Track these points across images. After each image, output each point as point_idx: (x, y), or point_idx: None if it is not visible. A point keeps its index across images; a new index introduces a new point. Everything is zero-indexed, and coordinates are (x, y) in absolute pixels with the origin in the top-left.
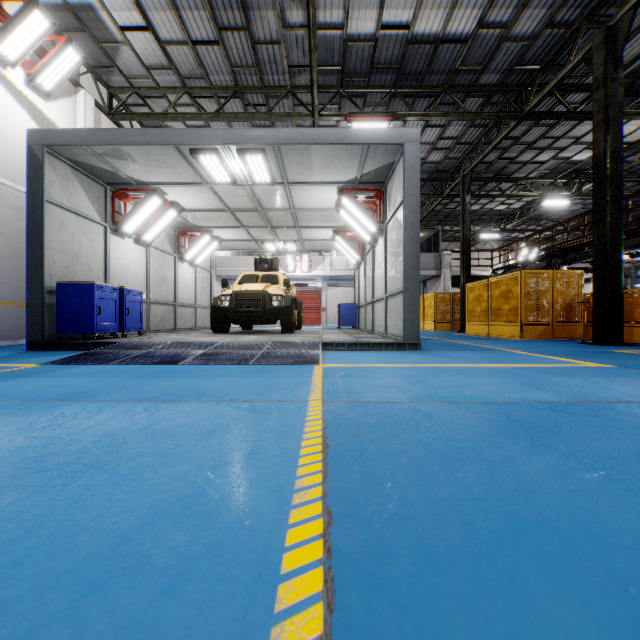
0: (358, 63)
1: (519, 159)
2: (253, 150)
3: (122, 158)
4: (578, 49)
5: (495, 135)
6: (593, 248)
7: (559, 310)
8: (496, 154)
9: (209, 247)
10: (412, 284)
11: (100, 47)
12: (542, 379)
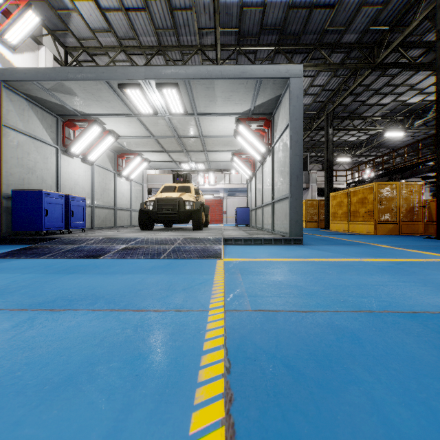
0: (251, 26)
1: (368, 102)
2: (168, 84)
3: (66, 93)
4: (419, 13)
5: (351, 83)
6: (435, 164)
7: (404, 212)
8: (351, 98)
9: (140, 166)
10: (296, 191)
11: (56, 14)
12: (435, 277)
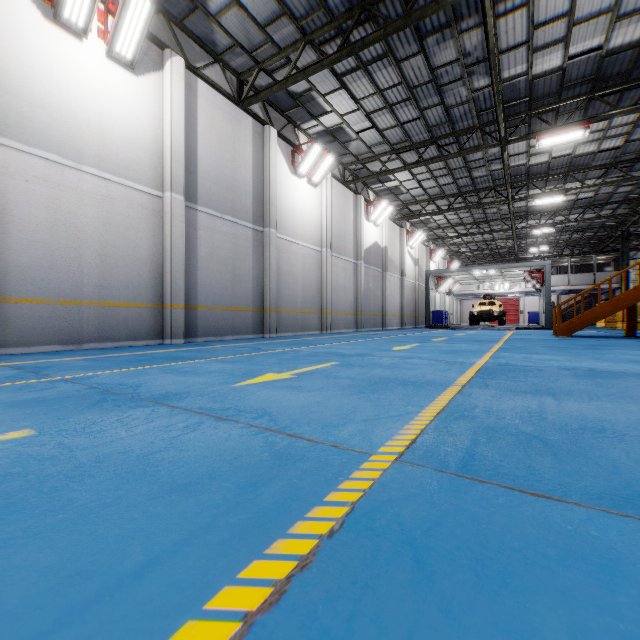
0: (535, 209)
1: None
2: (491, 270)
3: (447, 273)
4: None
5: None
6: None
7: None
8: None
9: (457, 287)
10: (548, 309)
11: (425, 224)
12: None
